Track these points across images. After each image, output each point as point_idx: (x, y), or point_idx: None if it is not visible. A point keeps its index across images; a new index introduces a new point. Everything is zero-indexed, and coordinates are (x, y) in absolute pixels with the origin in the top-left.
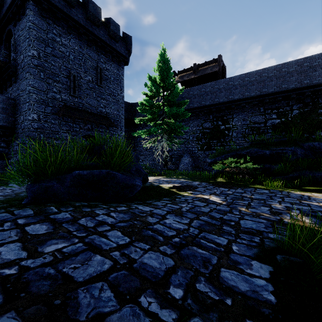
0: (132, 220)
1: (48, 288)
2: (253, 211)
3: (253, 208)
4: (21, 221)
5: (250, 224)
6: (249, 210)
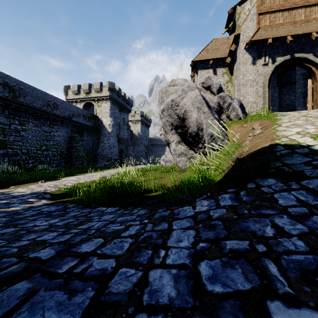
0: (46, 230)
1: (146, 214)
2: (18, 207)
3: (9, 207)
4: (68, 266)
5: (51, 209)
6: (14, 208)
